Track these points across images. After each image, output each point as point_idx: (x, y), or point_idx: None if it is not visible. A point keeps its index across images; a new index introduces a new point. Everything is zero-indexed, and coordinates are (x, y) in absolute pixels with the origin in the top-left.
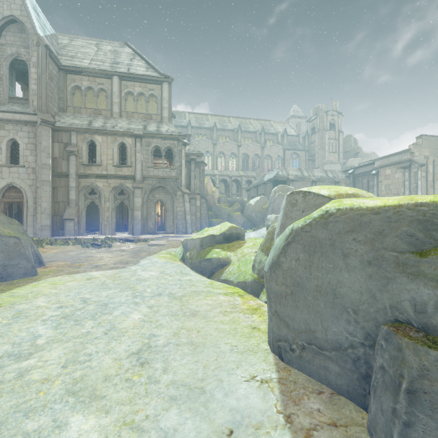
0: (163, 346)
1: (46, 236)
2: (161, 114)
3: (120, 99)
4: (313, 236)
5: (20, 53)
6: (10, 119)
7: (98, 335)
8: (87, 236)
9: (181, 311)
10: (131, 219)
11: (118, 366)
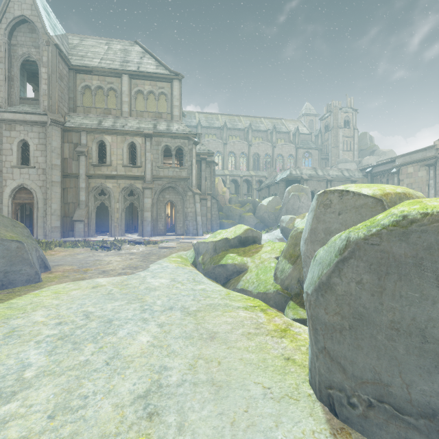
0: (176, 386)
1: (56, 238)
2: (172, 113)
3: (130, 98)
4: (384, 251)
5: (30, 53)
6: (21, 120)
7: (98, 365)
8: (96, 238)
9: (196, 332)
10: (140, 220)
11: (120, 418)
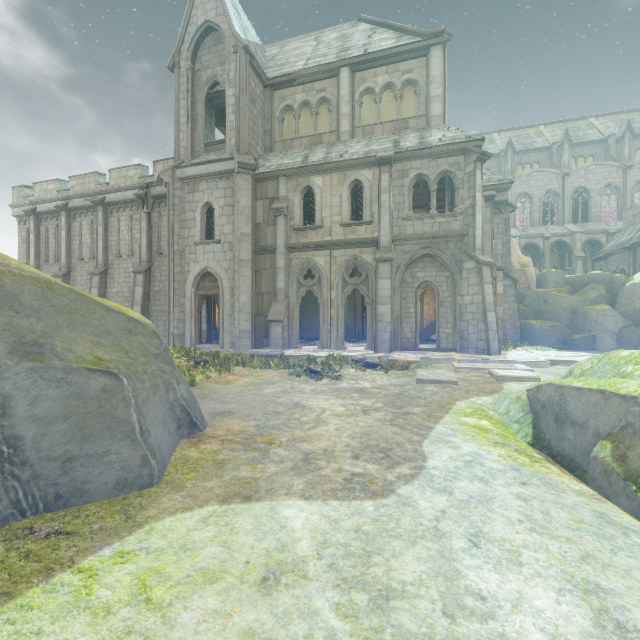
0: None
1: (245, 347)
2: (427, 113)
3: (352, 107)
4: None
5: (216, 75)
6: (204, 173)
7: None
8: (300, 350)
9: None
10: (370, 320)
11: None
